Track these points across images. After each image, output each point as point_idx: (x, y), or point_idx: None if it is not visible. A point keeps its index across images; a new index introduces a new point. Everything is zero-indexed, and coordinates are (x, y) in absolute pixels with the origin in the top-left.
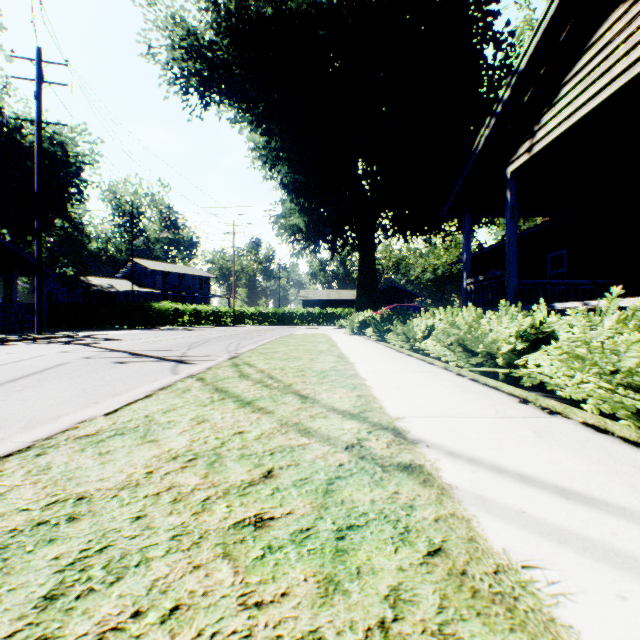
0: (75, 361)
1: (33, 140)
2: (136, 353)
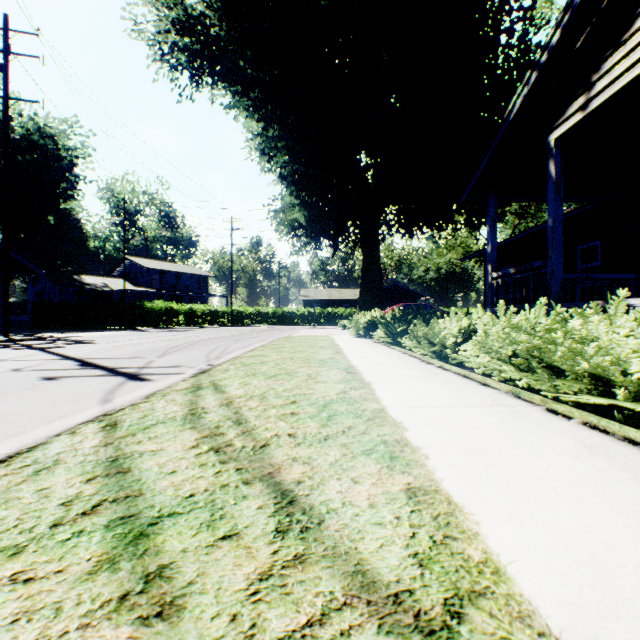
0: None
1: (23, 133)
2: (89, 362)
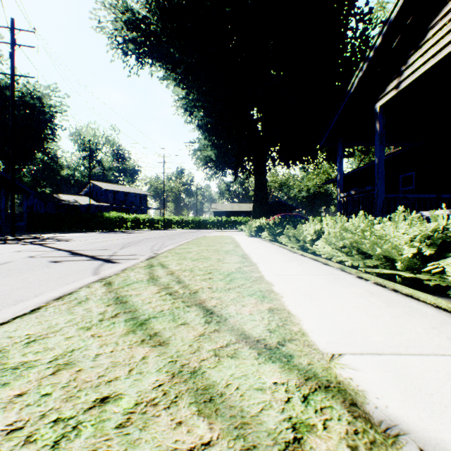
0: (17, 260)
1: (18, 95)
2: (76, 252)
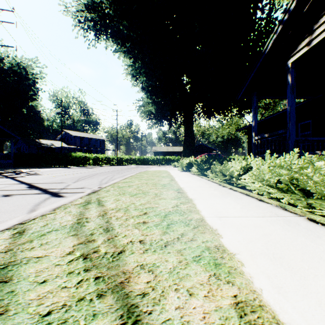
0: None
1: (9, 66)
2: (33, 185)
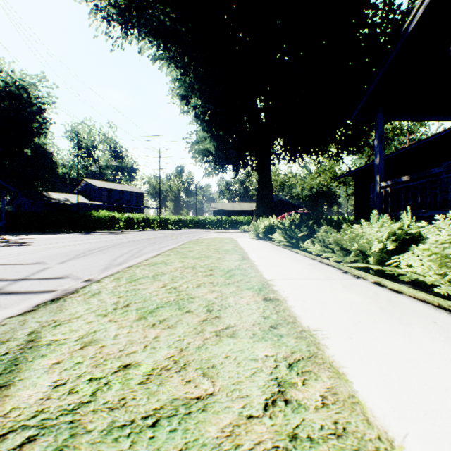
0: None
1: (3, 85)
2: None
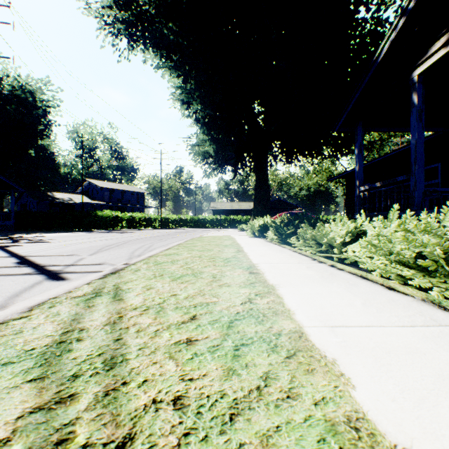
0: None
1: (10, 89)
2: (27, 260)
